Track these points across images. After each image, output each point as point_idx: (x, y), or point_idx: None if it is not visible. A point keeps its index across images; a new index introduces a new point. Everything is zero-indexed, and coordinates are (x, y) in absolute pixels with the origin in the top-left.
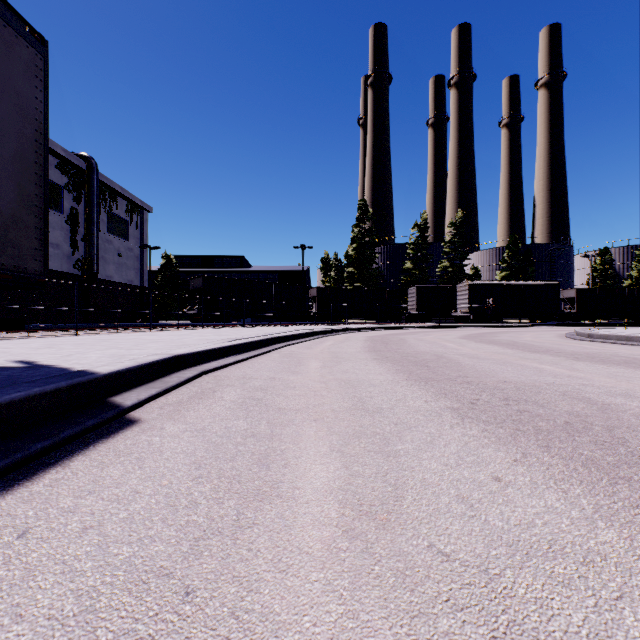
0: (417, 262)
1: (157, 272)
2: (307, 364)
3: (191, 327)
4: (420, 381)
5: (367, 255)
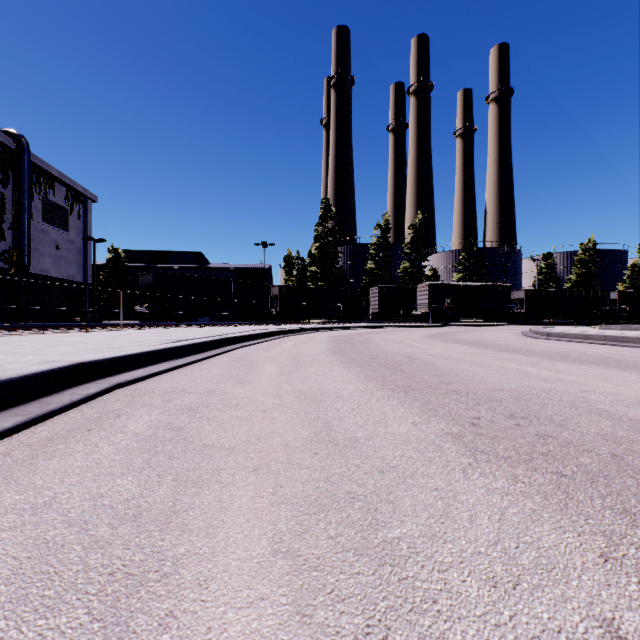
0: (379, 262)
1: (103, 267)
2: (261, 370)
3: (138, 327)
4: (398, 391)
5: (330, 254)
